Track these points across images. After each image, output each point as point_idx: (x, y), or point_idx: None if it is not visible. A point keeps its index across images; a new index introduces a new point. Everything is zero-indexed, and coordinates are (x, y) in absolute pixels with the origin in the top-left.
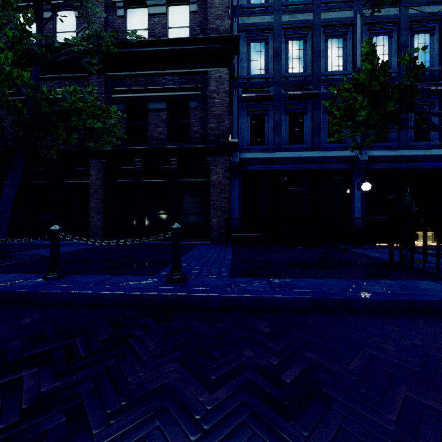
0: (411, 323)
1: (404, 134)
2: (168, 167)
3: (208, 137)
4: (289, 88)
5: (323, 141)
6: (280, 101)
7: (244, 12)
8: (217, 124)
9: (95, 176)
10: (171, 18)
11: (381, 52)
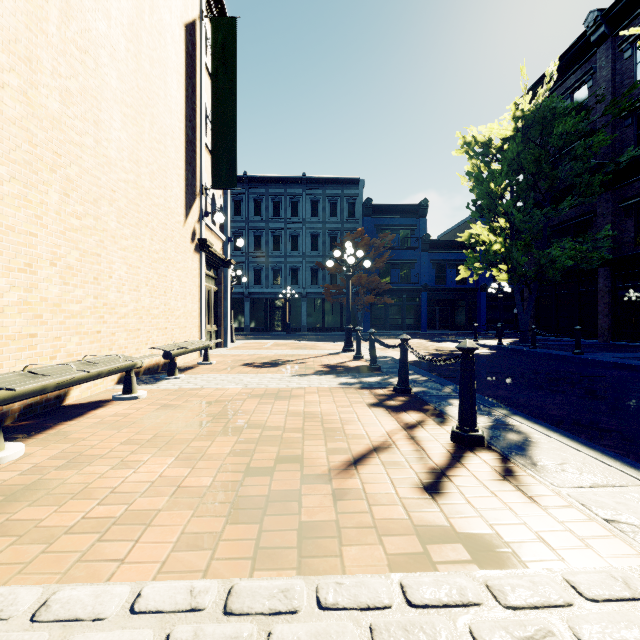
0: None
1: None
2: None
3: None
4: None
5: None
6: None
7: None
8: None
9: (602, 283)
10: None
11: None
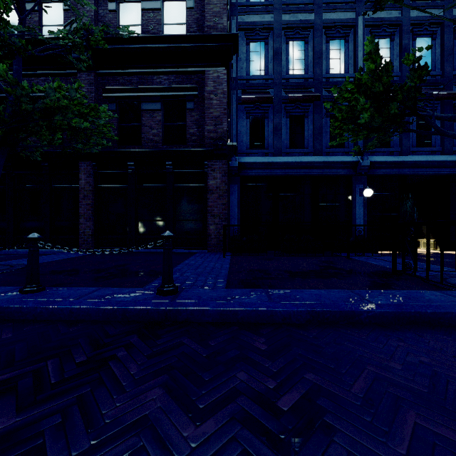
0: (416, 337)
1: (406, 139)
2: (163, 171)
3: (206, 140)
4: (289, 90)
5: (324, 145)
6: (280, 104)
7: (243, 9)
8: (214, 127)
9: (85, 180)
10: (166, 14)
11: (383, 55)
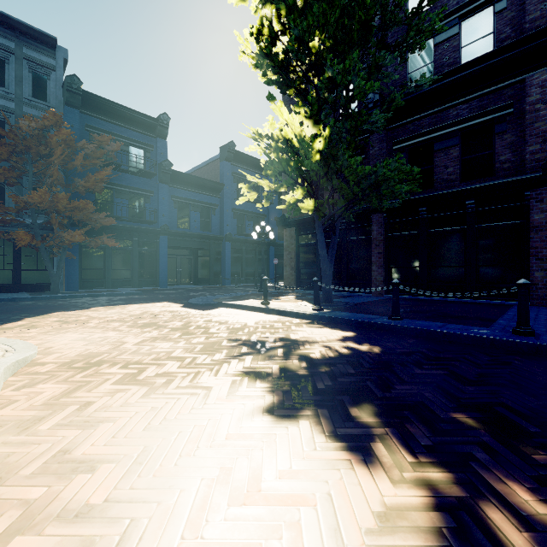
0: None
1: None
2: (461, 212)
3: (527, 165)
4: None
5: None
6: None
7: None
8: (542, 144)
9: (376, 231)
10: (465, 34)
11: None
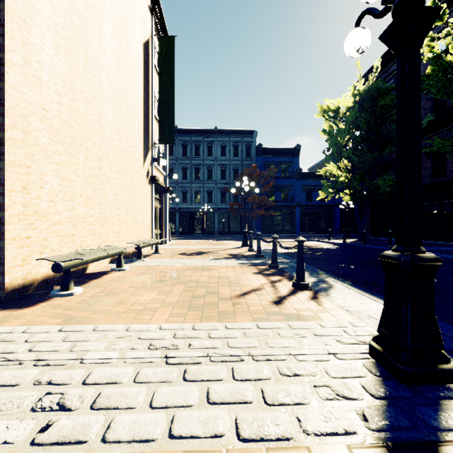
0: None
1: None
2: None
3: None
4: None
5: None
6: None
7: None
8: None
9: None
10: None
11: None
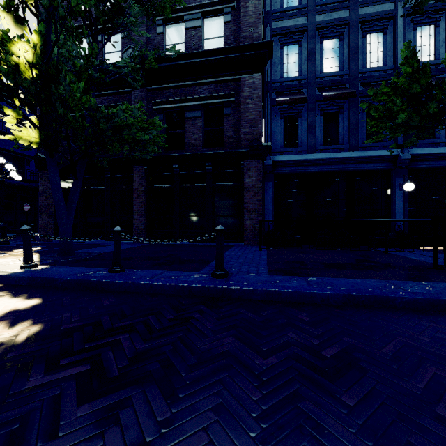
0: None
1: None
2: (203, 172)
3: (242, 142)
4: (323, 88)
5: (360, 140)
6: (314, 103)
7: (277, 16)
8: (250, 129)
9: (138, 182)
10: (206, 30)
11: (426, 43)
